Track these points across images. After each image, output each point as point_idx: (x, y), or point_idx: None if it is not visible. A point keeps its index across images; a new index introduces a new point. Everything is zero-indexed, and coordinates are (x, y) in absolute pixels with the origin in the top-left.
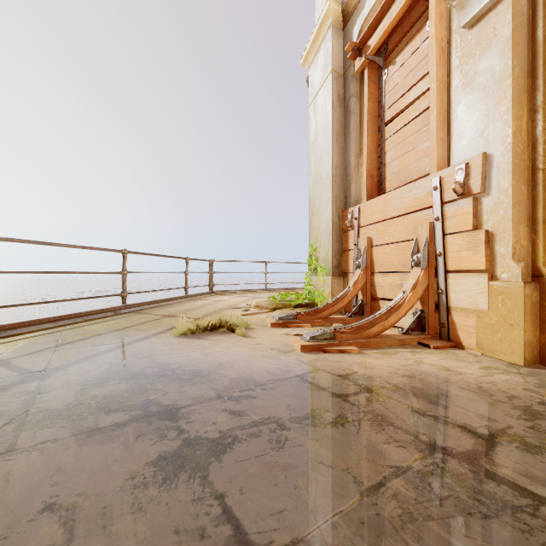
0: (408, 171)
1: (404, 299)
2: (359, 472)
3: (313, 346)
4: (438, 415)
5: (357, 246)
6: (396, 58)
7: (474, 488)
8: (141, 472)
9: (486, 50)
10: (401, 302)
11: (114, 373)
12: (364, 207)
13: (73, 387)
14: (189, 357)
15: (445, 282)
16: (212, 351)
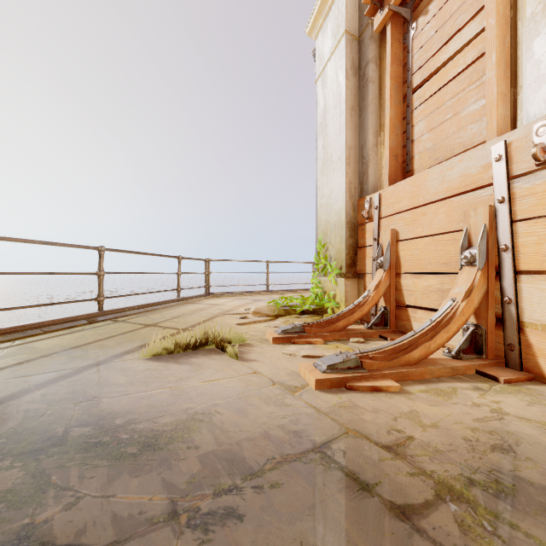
0: (446, 145)
1: (455, 311)
2: None
3: (333, 381)
4: None
5: (377, 241)
6: (428, 5)
7: None
8: None
9: None
10: (450, 314)
11: (17, 438)
12: (387, 193)
13: None
14: (151, 401)
15: (515, 288)
16: (187, 386)
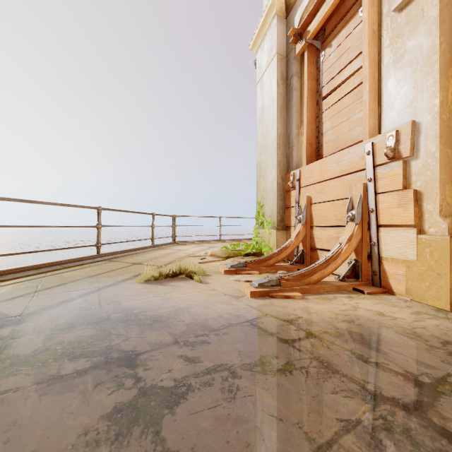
0: (342, 139)
1: (341, 250)
2: (310, 426)
3: (261, 292)
4: (379, 361)
5: (298, 203)
6: (332, 41)
7: (426, 446)
8: (95, 426)
9: (415, 30)
10: (338, 253)
11: (83, 318)
12: (304, 170)
13: (43, 332)
14: (151, 303)
15: (377, 236)
16: (171, 296)
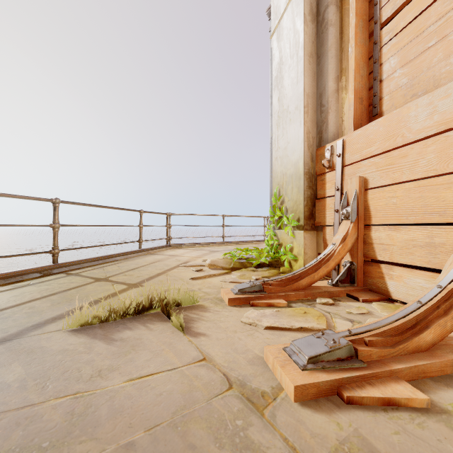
0: (428, 77)
1: None
2: None
3: (320, 386)
4: None
5: (339, 190)
6: None
7: None
8: None
9: None
10: None
11: None
12: (352, 138)
13: None
14: (27, 433)
15: None
16: (101, 390)
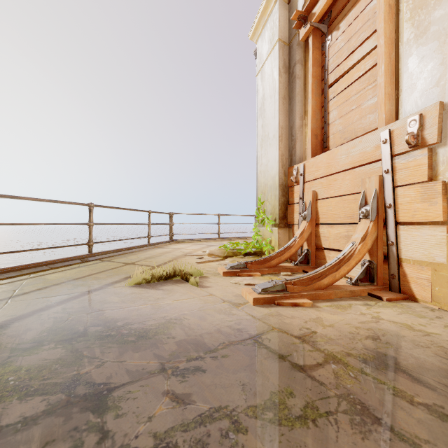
0: (352, 129)
1: (354, 251)
2: None
3: (265, 299)
4: (429, 402)
5: (302, 199)
6: (340, 23)
7: None
8: None
9: None
10: (351, 253)
11: (54, 333)
12: (309, 164)
13: (0, 354)
14: (139, 312)
15: (396, 234)
16: (163, 303)
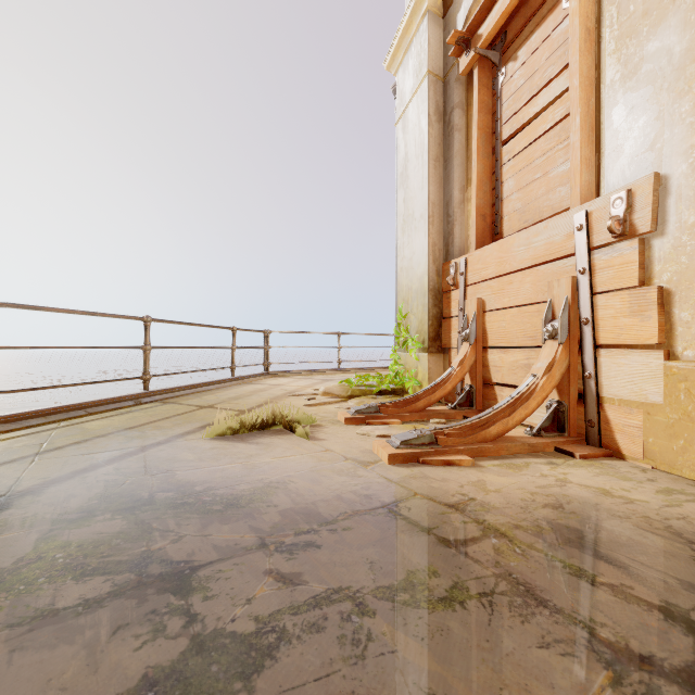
0: (535, 207)
1: (535, 387)
2: None
3: (406, 455)
4: (616, 582)
5: (462, 311)
6: (518, 51)
7: None
8: None
9: (659, 24)
10: (530, 390)
11: (108, 500)
12: (473, 258)
13: (38, 527)
14: (225, 473)
15: (595, 362)
16: (259, 461)
